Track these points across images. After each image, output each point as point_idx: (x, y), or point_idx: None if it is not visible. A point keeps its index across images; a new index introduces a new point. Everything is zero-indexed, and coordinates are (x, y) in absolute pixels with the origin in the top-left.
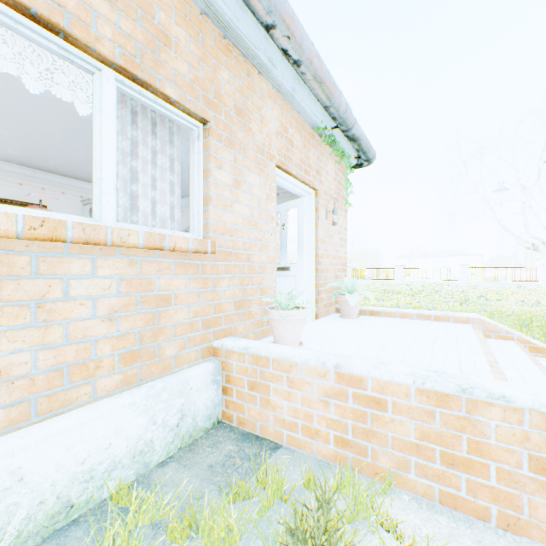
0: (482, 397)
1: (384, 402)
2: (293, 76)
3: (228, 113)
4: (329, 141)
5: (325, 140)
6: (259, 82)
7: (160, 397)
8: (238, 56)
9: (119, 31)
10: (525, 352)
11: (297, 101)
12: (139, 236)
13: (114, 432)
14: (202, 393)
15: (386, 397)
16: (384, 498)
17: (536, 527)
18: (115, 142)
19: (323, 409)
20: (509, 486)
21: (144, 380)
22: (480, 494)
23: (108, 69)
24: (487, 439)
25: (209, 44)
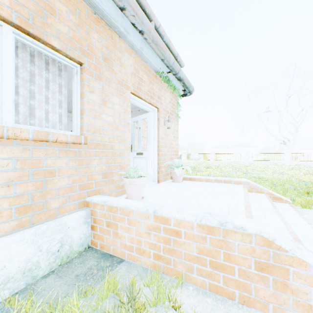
0: (231, 228)
1: (180, 232)
2: (141, 40)
3: (97, 59)
4: (166, 80)
5: (163, 79)
6: (119, 42)
7: (45, 234)
8: (105, 26)
9: (16, 1)
10: (269, 200)
11: (144, 55)
12: (29, 133)
13: (8, 258)
14: (77, 230)
15: (181, 229)
16: (178, 289)
17: (258, 302)
18: (14, 73)
19: (147, 237)
20: (245, 279)
21: (35, 224)
22: (230, 284)
23: (8, 25)
24: (233, 252)
25: (84, 16)
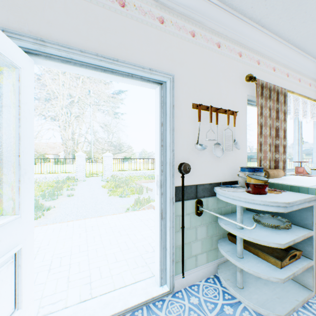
0: None
1: None
2: None
3: None
4: None
5: None
6: None
7: None
8: None
9: None
10: None
11: None
12: None
13: None
14: None
15: None
16: None
17: None
18: None
19: None
20: None
21: None
22: None
23: None
24: None
25: None
